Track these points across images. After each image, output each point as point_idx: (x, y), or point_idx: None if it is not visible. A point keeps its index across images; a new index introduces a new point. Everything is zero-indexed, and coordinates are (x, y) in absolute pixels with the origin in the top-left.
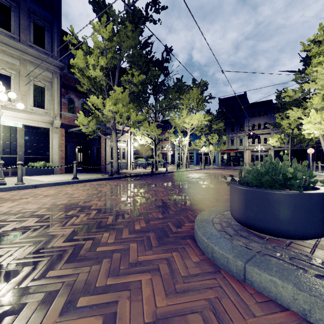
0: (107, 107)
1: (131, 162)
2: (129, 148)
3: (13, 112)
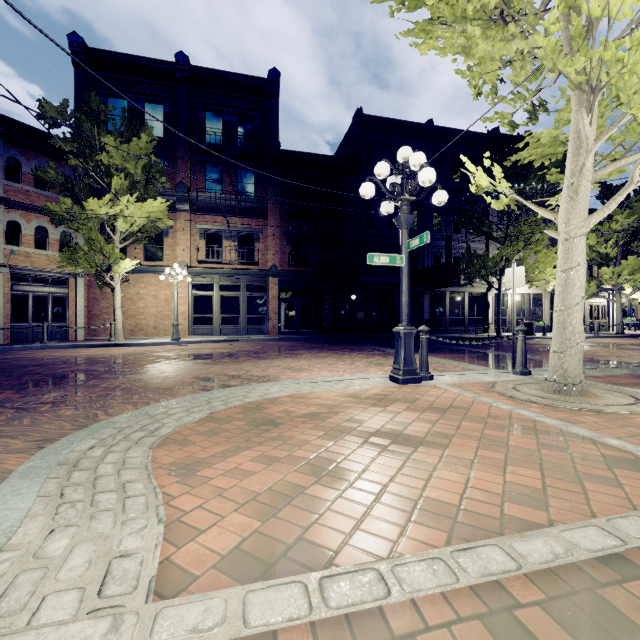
0: (624, 277)
1: (615, 322)
2: (610, 305)
3: (526, 286)
